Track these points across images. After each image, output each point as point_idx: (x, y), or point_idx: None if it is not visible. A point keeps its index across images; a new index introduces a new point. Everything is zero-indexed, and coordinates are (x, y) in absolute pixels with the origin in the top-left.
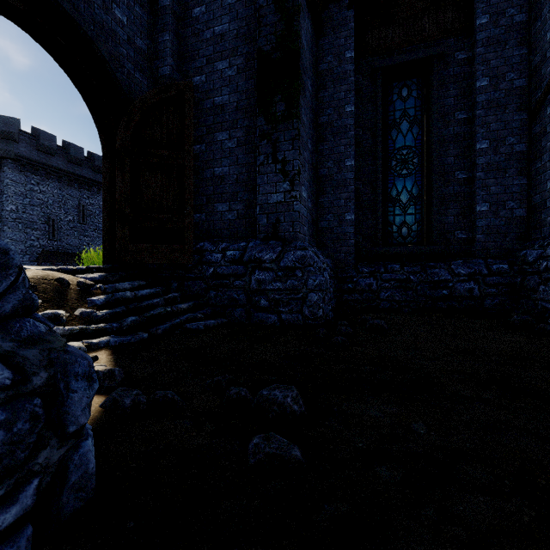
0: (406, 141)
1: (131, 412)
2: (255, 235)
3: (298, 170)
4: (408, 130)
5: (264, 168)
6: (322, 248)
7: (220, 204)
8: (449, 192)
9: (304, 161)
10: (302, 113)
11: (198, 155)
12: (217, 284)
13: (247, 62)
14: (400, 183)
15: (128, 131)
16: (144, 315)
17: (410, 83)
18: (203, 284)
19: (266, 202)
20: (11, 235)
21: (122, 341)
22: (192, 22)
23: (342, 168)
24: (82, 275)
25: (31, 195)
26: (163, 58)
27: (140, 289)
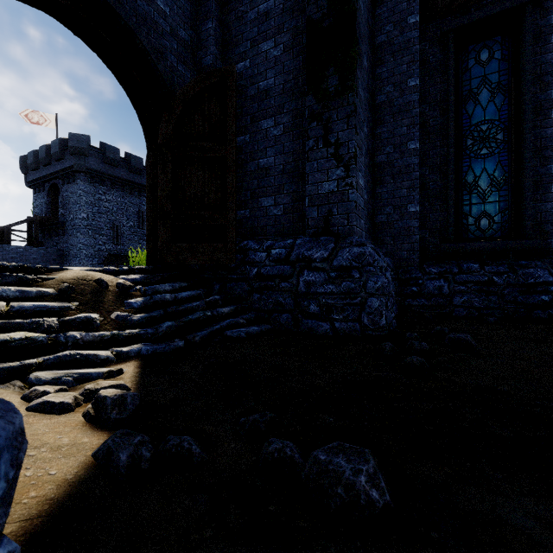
0: (487, 114)
1: (126, 472)
2: (303, 230)
3: (354, 152)
4: (489, 100)
5: (313, 153)
6: (380, 246)
7: (265, 198)
8: (549, 171)
9: (361, 142)
10: (358, 85)
11: (241, 148)
12: (261, 286)
13: (294, 37)
14: (479, 165)
15: (170, 124)
16: (182, 320)
17: (491, 43)
18: (246, 286)
19: (316, 192)
20: (83, 240)
21: (155, 350)
22: (236, 5)
23: (404, 152)
24: (123, 276)
25: (99, 204)
26: (206, 48)
27: (181, 291)
